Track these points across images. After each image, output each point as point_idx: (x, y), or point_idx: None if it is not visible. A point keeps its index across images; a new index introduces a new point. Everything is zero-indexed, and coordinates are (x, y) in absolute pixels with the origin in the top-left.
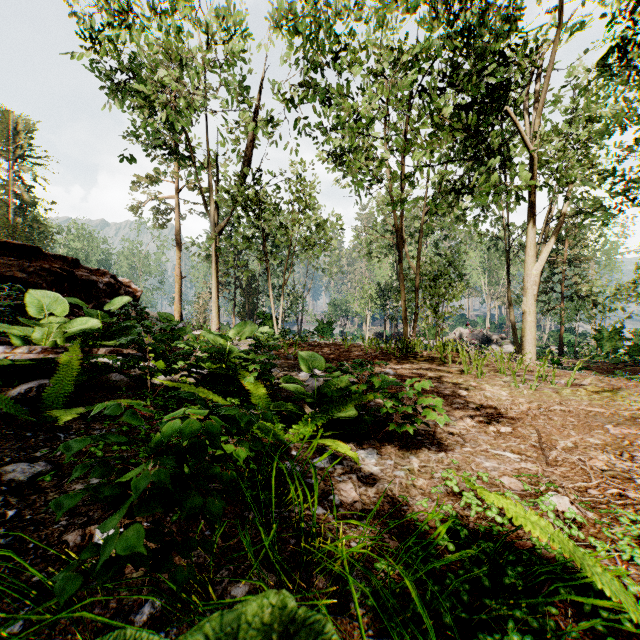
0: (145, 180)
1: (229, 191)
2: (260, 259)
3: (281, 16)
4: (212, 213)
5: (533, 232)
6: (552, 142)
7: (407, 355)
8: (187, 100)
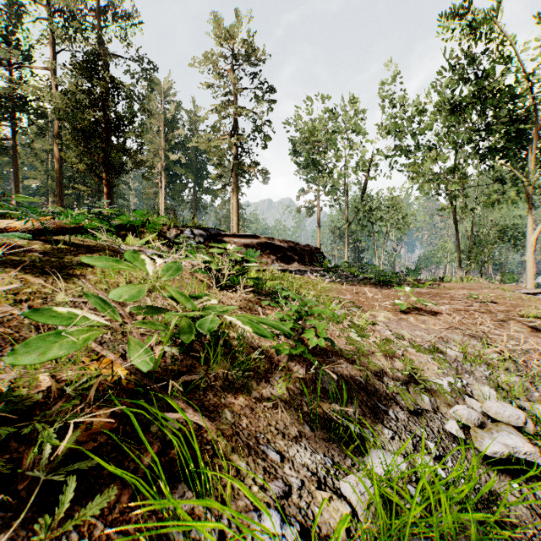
0: (302, 193)
1: (356, 207)
2: (370, 236)
3: (382, 130)
4: (346, 215)
5: (530, 218)
6: (529, 176)
7: (443, 281)
8: (340, 174)
